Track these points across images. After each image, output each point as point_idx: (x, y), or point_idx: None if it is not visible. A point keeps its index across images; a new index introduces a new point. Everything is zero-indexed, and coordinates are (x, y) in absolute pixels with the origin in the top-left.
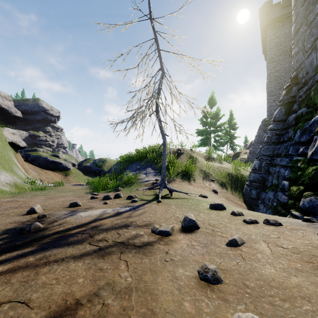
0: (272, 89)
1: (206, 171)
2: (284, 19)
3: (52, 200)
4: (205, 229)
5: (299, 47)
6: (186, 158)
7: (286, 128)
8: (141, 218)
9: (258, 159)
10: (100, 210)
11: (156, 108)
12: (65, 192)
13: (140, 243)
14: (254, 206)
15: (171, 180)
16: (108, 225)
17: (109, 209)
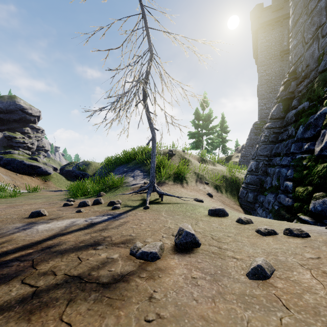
0: (262, 93)
1: (200, 174)
2: (274, 23)
3: (13, 209)
4: (208, 246)
5: (298, 39)
6: (178, 159)
7: (285, 126)
8: (120, 231)
9: (254, 160)
10: (68, 221)
11: (143, 96)
12: (37, 199)
13: (108, 277)
14: (251, 211)
15: (161, 183)
16: (68, 244)
17: (81, 219)
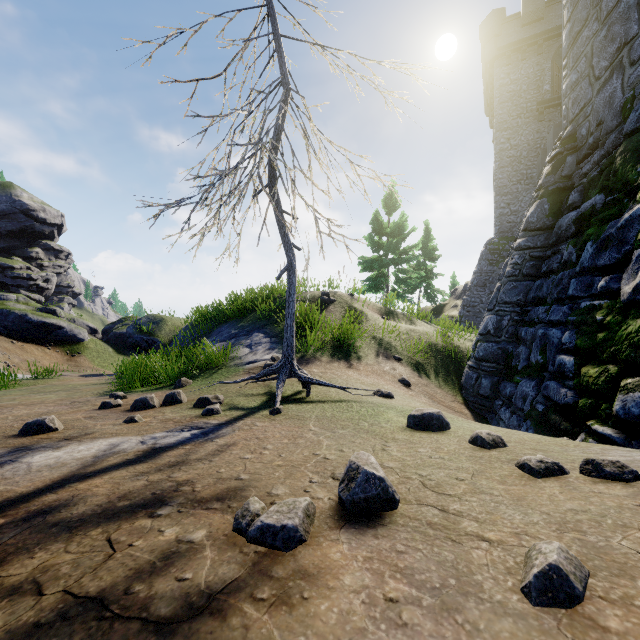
0: (504, 182)
1: (384, 340)
2: (526, 47)
3: None
4: (417, 505)
5: (580, 71)
6: (340, 311)
7: (555, 245)
8: (216, 467)
9: (493, 312)
10: (104, 442)
11: (270, 177)
12: (48, 393)
13: (173, 602)
14: (487, 414)
15: (307, 358)
16: (92, 503)
17: (132, 438)
